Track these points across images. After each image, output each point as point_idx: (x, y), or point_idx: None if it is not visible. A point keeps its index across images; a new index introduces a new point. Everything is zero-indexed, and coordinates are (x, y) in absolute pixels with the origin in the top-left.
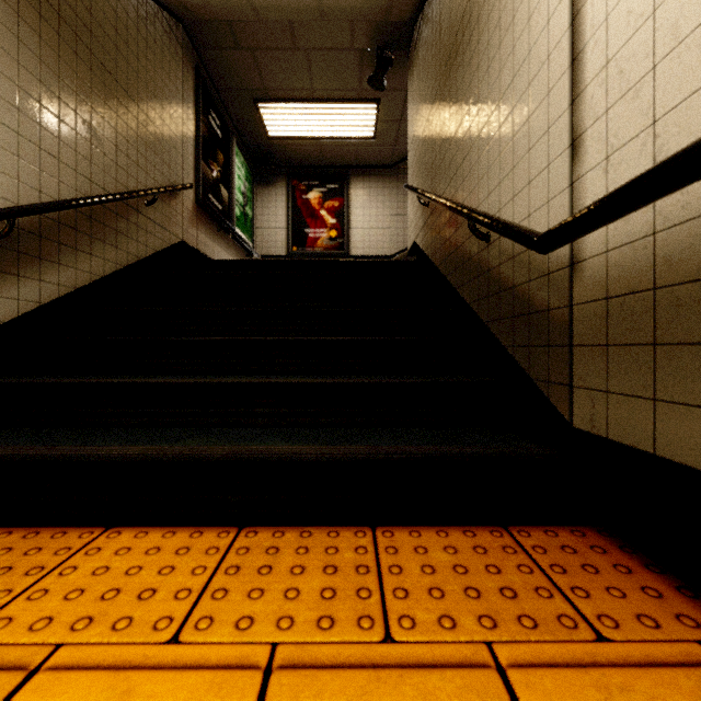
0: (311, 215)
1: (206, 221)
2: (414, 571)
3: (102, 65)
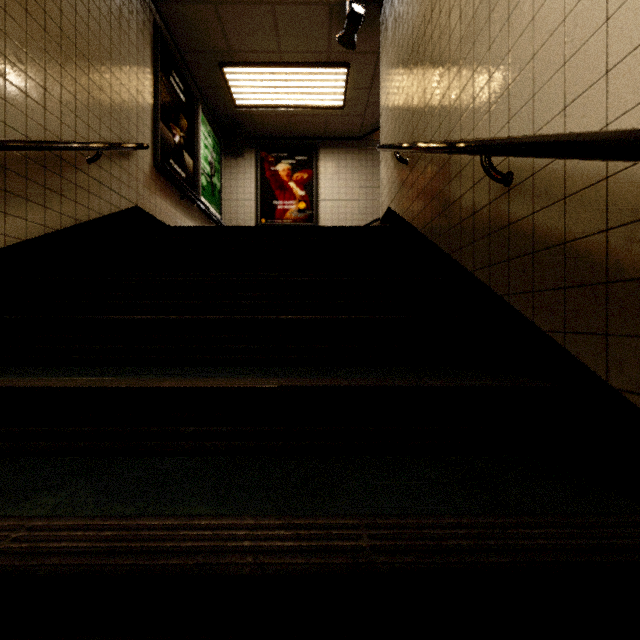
0: (280, 187)
1: (167, 188)
2: None
3: None
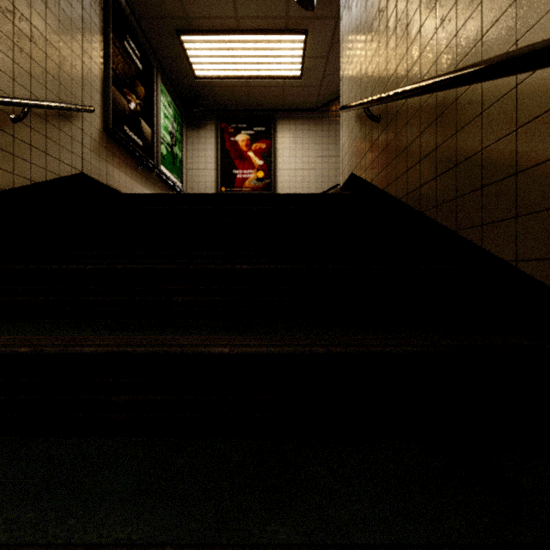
0: (239, 156)
1: (120, 155)
2: None
3: None
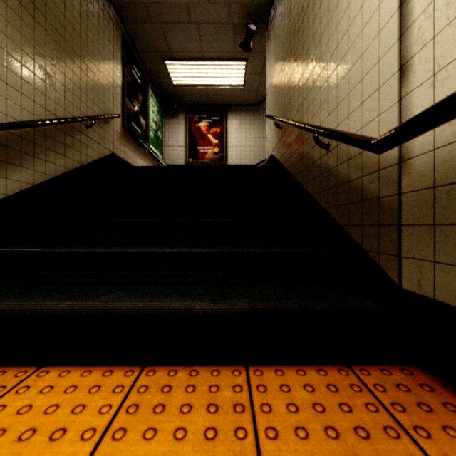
0: (201, 137)
1: (130, 140)
2: (281, 409)
3: (54, 28)
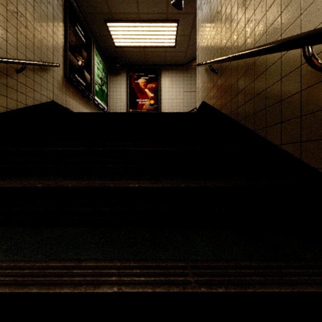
0: (140, 91)
1: (73, 91)
2: None
3: None
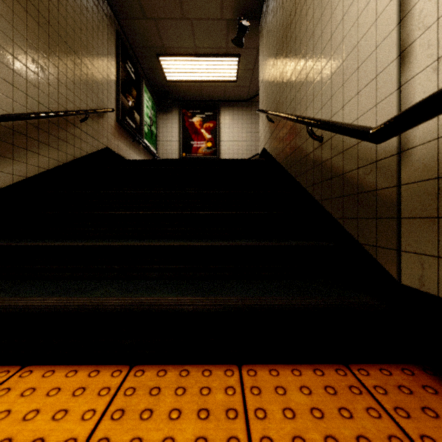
0: (195, 132)
1: (124, 135)
2: (277, 415)
3: (47, 21)
